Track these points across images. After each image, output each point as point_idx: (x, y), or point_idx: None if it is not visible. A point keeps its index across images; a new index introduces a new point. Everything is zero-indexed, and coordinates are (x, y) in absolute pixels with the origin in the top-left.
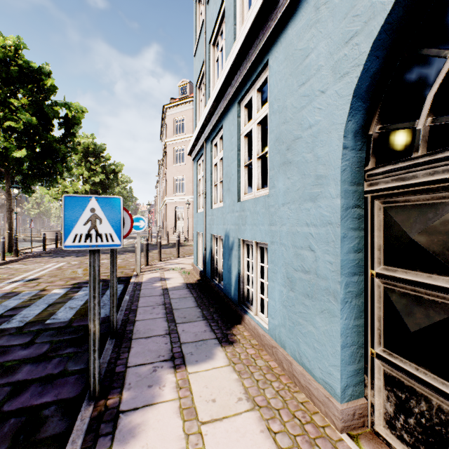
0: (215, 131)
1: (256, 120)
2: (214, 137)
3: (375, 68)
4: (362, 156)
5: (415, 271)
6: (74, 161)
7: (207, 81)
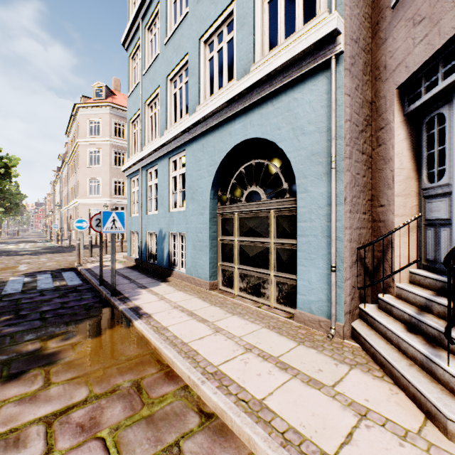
0: (151, 165)
1: (179, 172)
2: (149, 168)
3: (218, 177)
4: (216, 201)
5: (227, 236)
6: None
7: (143, 127)
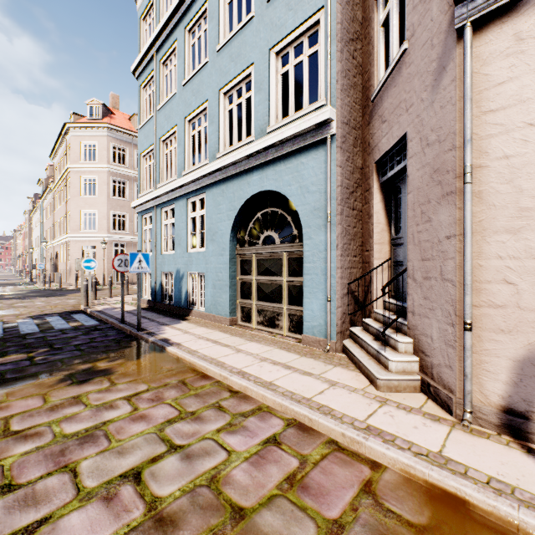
0: (167, 204)
1: (198, 214)
2: (165, 207)
3: (237, 221)
4: (236, 243)
5: (245, 276)
6: None
7: (157, 163)
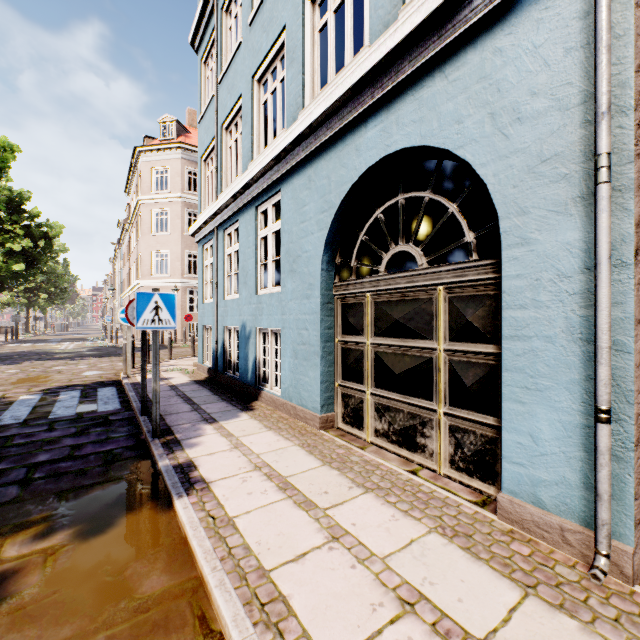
0: (230, 222)
1: (271, 229)
2: (228, 227)
3: (335, 231)
4: (333, 274)
5: (351, 336)
6: None
7: (218, 164)
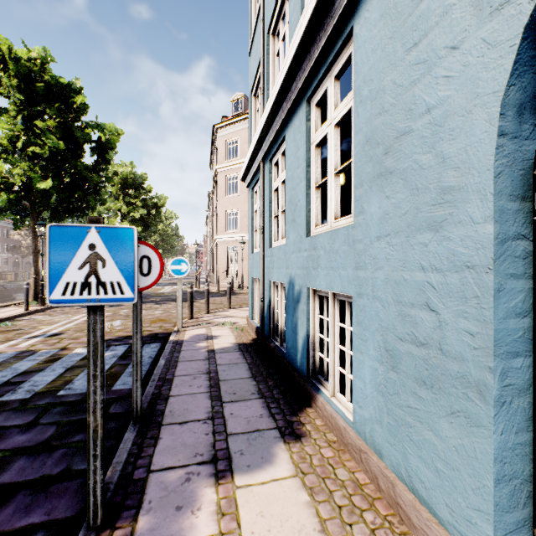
0: (276, 145)
1: (333, 120)
2: (274, 154)
3: None
4: (530, 149)
5: None
6: (109, 193)
7: (265, 82)
